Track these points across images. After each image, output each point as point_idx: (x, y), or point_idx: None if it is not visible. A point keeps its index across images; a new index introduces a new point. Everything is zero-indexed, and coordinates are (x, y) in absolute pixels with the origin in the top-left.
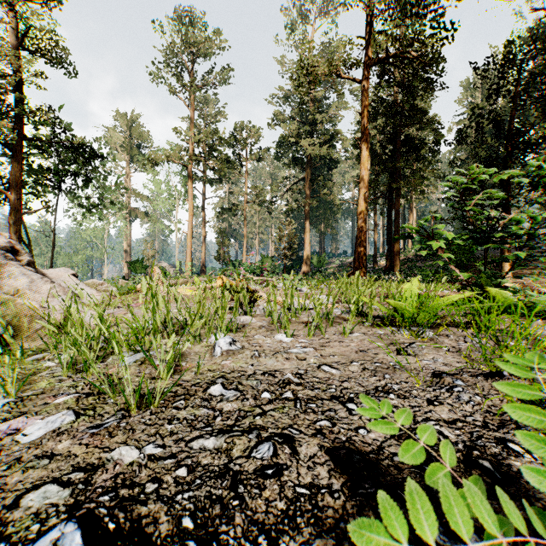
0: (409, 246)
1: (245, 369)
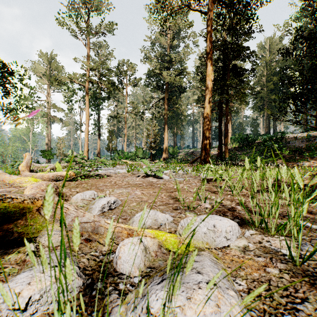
0: (228, 142)
1: None
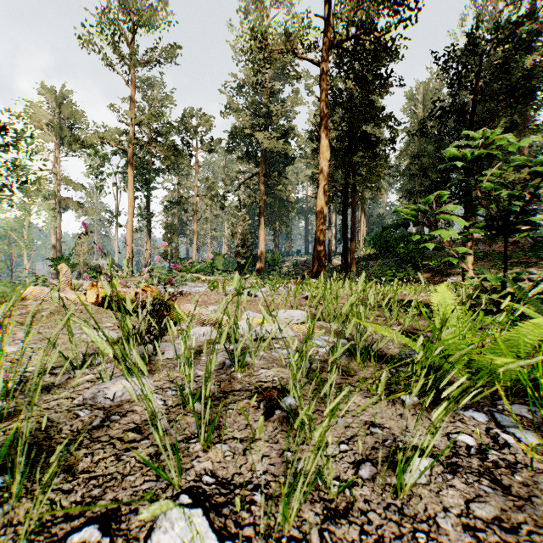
0: (360, 246)
1: None
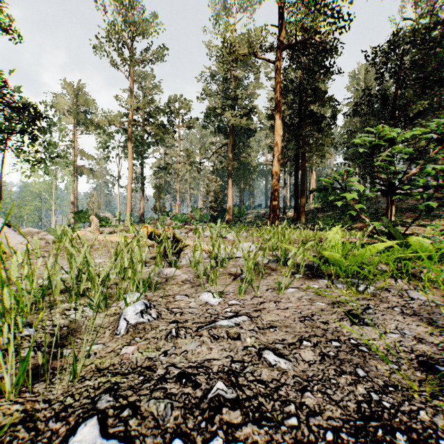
0: (310, 201)
1: (153, 364)
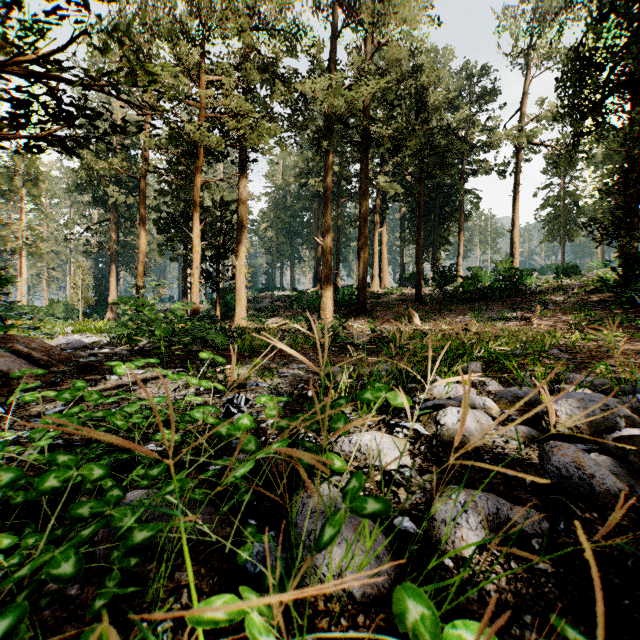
0: None
1: None
